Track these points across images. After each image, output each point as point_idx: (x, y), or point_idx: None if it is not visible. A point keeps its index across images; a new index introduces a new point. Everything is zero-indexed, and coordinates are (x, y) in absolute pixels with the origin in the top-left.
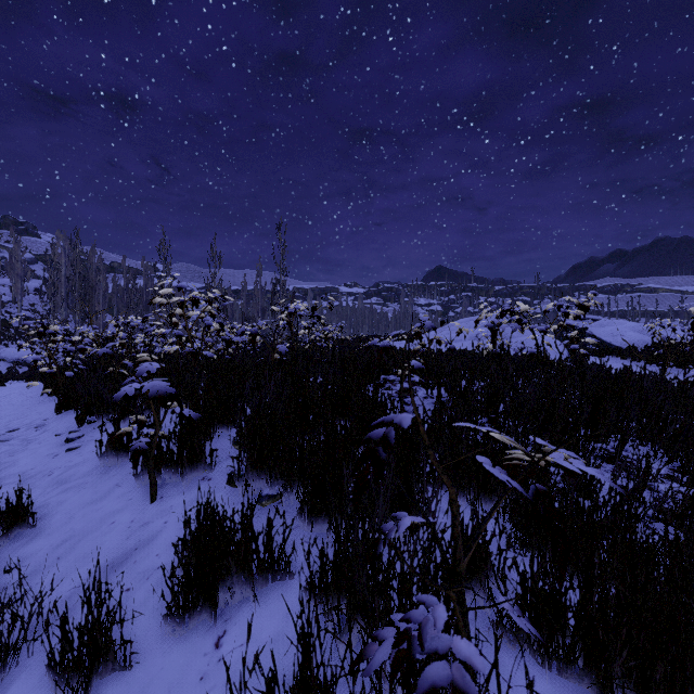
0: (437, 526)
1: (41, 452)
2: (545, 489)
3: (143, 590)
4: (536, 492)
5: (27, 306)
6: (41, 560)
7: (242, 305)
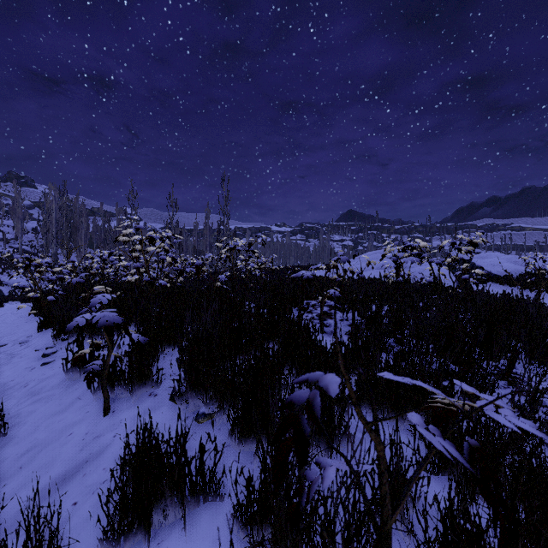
0: (355, 446)
1: (21, 365)
2: (478, 445)
3: (88, 505)
4: (470, 452)
5: (26, 242)
6: (6, 468)
7: (194, 241)
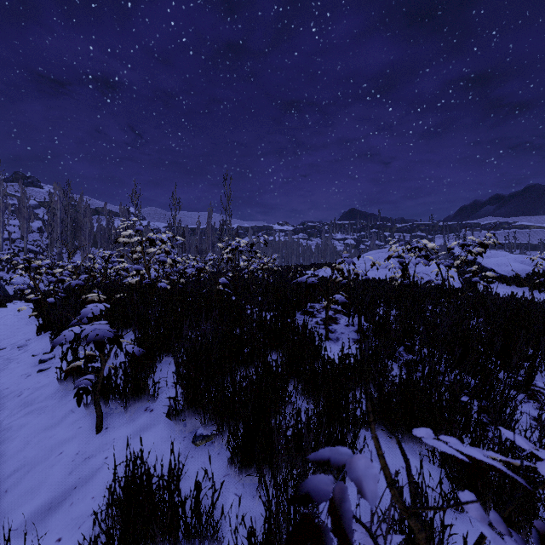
0: None
1: (17, 372)
2: None
3: (73, 542)
4: None
5: (32, 241)
6: None
7: (196, 240)
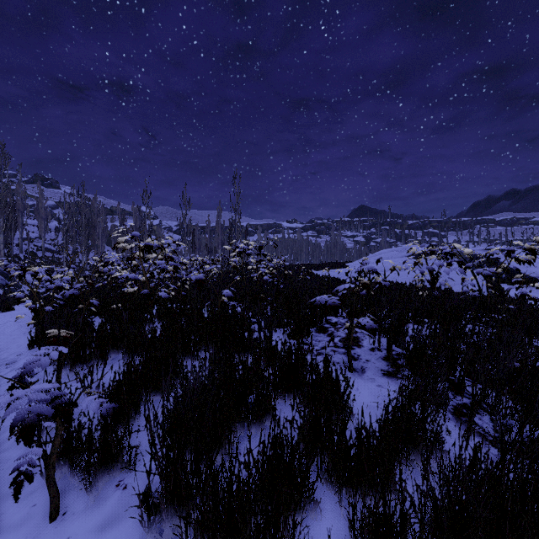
0: None
1: None
2: None
3: None
4: None
5: (49, 241)
6: None
7: (206, 239)
